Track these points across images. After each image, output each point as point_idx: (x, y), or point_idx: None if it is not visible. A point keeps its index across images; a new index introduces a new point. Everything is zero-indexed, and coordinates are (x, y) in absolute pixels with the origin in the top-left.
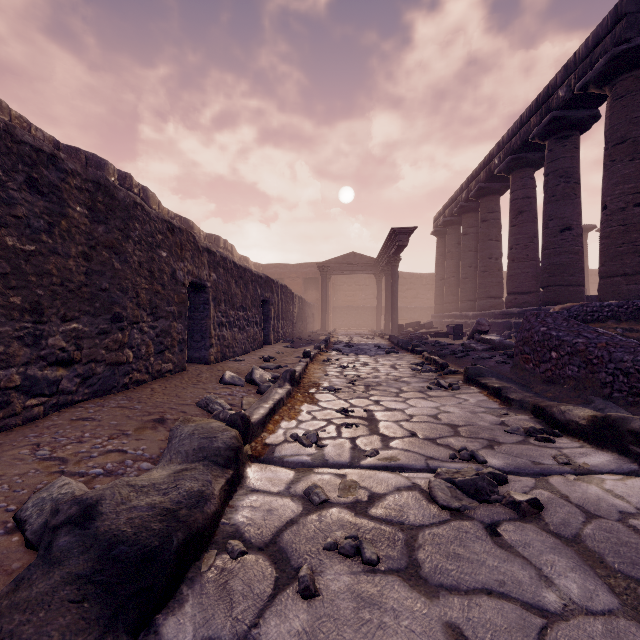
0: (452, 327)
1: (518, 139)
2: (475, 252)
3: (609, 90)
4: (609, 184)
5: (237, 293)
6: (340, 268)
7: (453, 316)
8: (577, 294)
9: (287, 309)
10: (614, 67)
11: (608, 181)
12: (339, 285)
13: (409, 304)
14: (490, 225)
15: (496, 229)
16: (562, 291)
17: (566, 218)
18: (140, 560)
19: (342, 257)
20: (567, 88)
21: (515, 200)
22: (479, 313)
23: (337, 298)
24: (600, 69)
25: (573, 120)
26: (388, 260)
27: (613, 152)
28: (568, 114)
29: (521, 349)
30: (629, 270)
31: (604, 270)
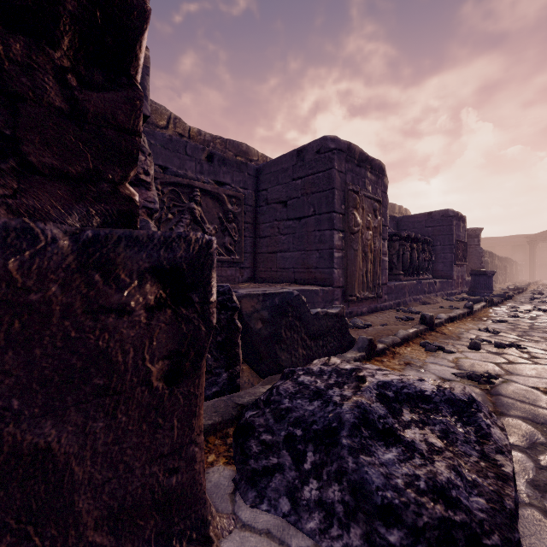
0: None
1: None
2: None
3: None
4: None
5: (500, 265)
6: (546, 239)
7: None
8: None
9: (510, 268)
10: None
11: None
12: (545, 247)
13: None
14: None
15: None
16: None
17: None
18: (524, 288)
19: None
20: None
21: None
22: None
23: (543, 257)
24: None
25: None
26: None
27: None
28: None
29: None
30: None
31: None
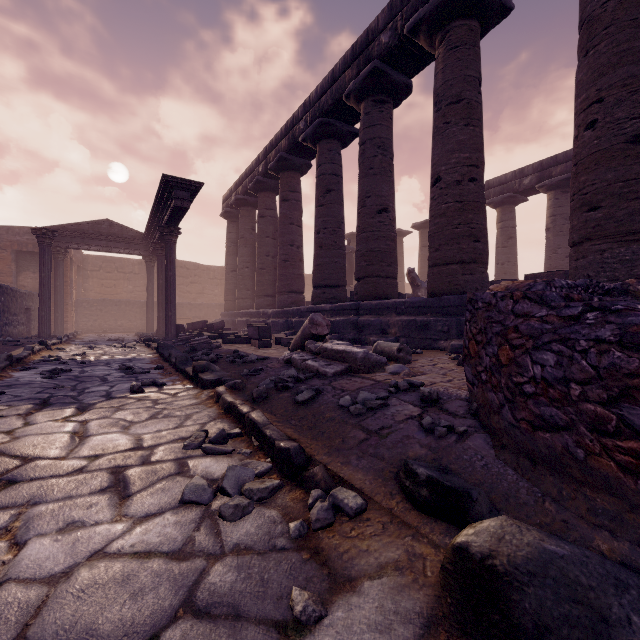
0: (257, 328)
1: (329, 97)
2: (273, 239)
3: (440, 40)
4: (444, 151)
5: None
6: (85, 240)
7: (248, 314)
8: (394, 288)
9: None
10: (453, 4)
11: (443, 147)
12: (91, 270)
13: (194, 300)
14: (292, 206)
15: (298, 212)
16: (381, 283)
17: (384, 197)
18: None
19: (89, 224)
20: (392, 32)
21: (323, 175)
22: (281, 310)
23: (88, 288)
24: (439, 1)
25: (392, 82)
26: (160, 231)
27: (448, 112)
28: (388, 71)
29: (601, 415)
30: (466, 257)
31: (439, 256)
